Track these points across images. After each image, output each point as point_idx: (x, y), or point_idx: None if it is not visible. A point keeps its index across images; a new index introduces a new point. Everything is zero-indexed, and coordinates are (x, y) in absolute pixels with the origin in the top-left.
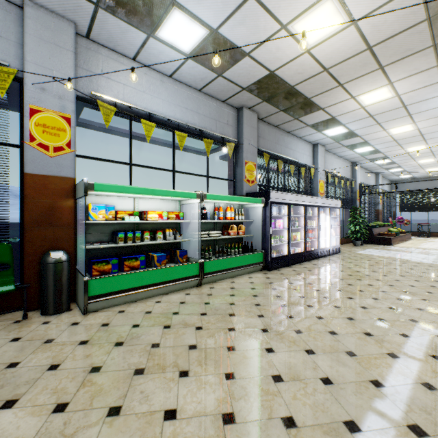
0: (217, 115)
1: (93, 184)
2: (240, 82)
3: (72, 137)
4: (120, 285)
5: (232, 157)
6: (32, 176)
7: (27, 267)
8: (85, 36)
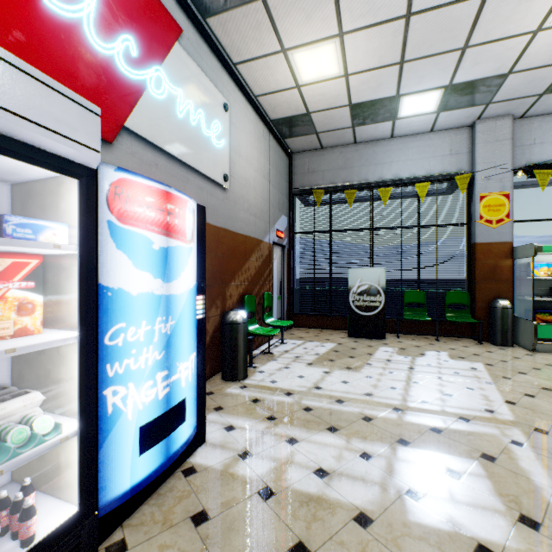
0: None
1: (541, 246)
2: None
3: (510, 209)
4: None
5: None
6: (480, 245)
7: (477, 309)
8: (518, 118)
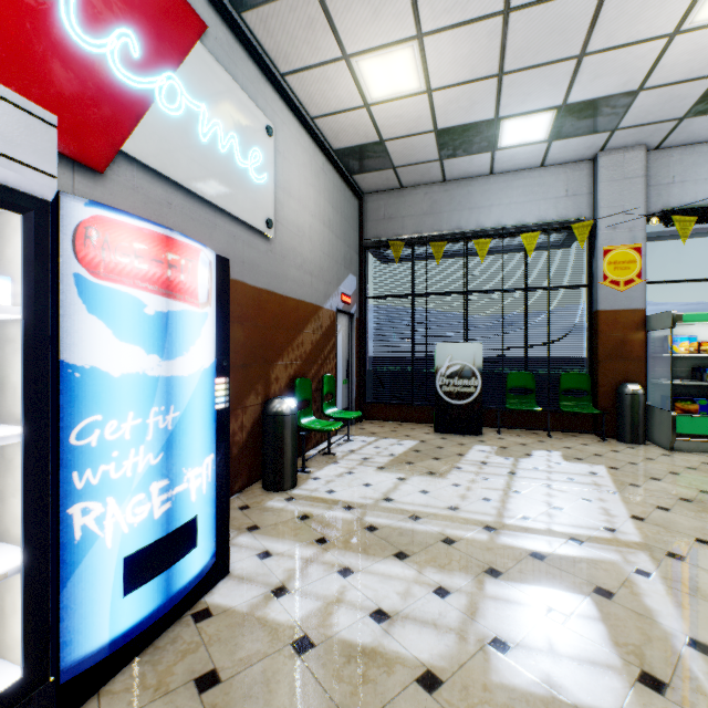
0: None
1: (681, 315)
2: None
3: (642, 267)
4: None
5: None
6: (604, 313)
7: (600, 396)
8: (652, 150)
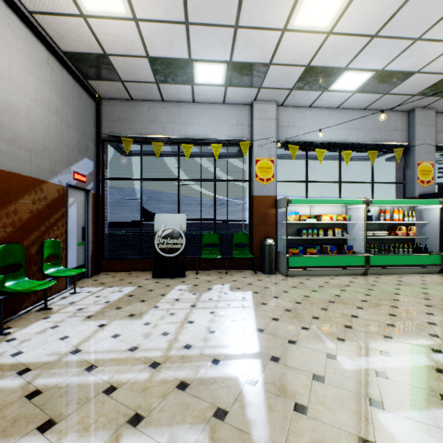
0: (382, 125)
1: (291, 199)
2: (409, 92)
3: (275, 171)
4: (305, 262)
5: (400, 160)
6: (256, 197)
7: (254, 247)
8: (280, 106)
